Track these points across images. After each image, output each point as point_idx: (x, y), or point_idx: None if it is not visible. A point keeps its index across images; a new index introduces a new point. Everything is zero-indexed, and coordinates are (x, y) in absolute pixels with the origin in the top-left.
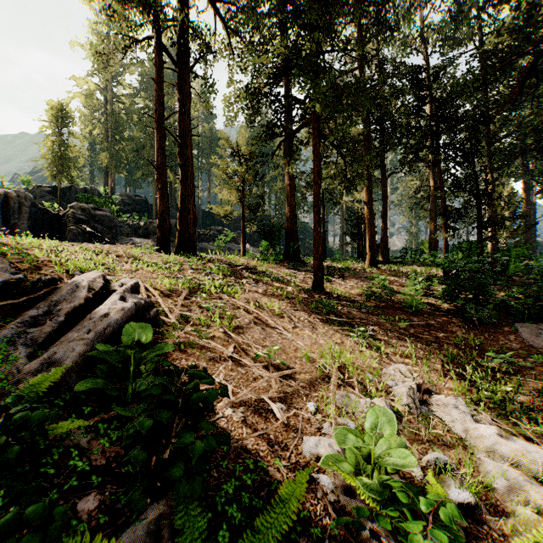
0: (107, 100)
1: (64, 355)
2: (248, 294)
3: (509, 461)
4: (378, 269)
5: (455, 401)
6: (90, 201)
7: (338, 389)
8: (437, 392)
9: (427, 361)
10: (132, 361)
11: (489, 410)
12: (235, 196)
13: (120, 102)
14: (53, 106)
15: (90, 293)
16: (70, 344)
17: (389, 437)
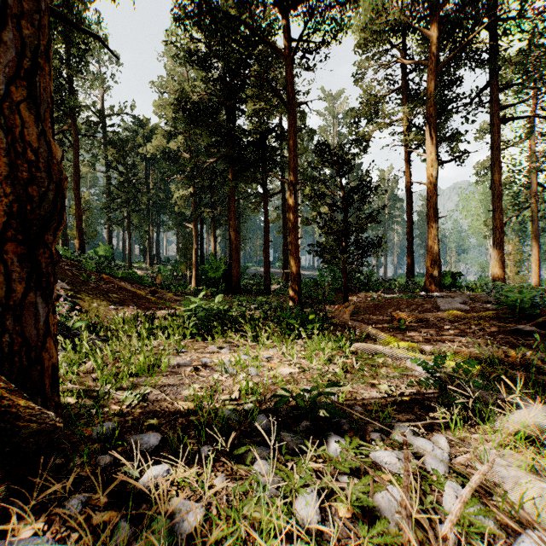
0: None
1: None
2: None
3: None
4: (153, 267)
5: None
6: None
7: None
8: None
9: None
10: None
11: None
12: None
13: None
14: None
15: None
16: None
17: None
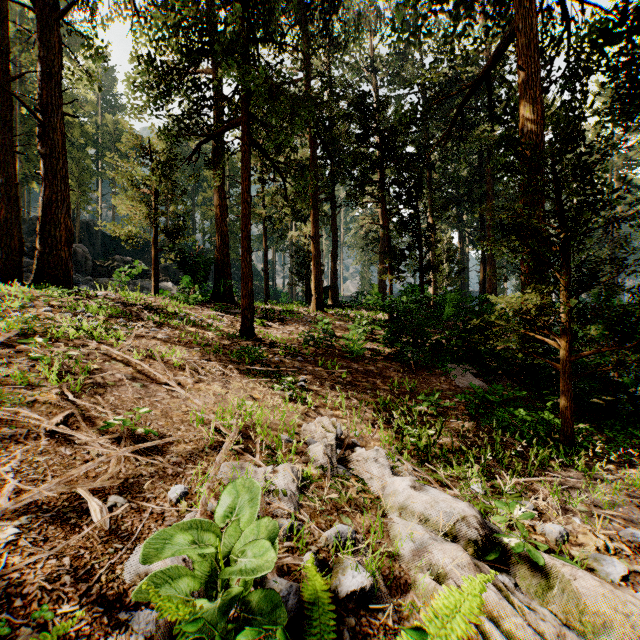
0: None
1: None
2: (138, 341)
3: (419, 516)
4: (325, 313)
5: (375, 454)
6: None
7: (233, 458)
8: (363, 445)
9: (358, 410)
10: None
11: (413, 458)
12: (141, 212)
13: None
14: None
15: None
16: None
17: (247, 525)
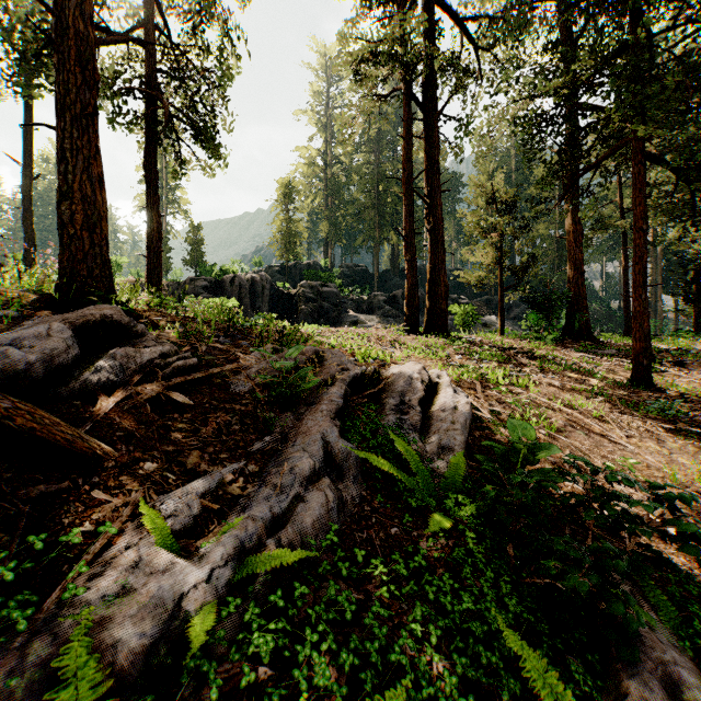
0: (326, 164)
1: (449, 442)
2: (541, 388)
3: None
4: None
5: None
6: (315, 277)
7: None
8: None
9: None
10: (520, 454)
11: None
12: (492, 257)
13: (339, 163)
14: (282, 184)
15: (422, 385)
16: (450, 433)
17: None
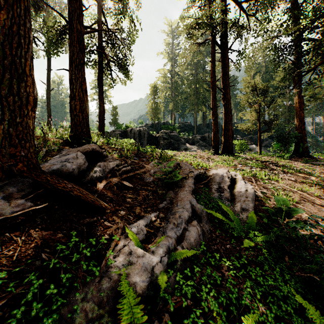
0: (172, 76)
1: (246, 206)
2: (284, 181)
3: None
4: None
5: None
6: (167, 128)
7: None
8: None
9: None
10: (283, 214)
11: None
12: (255, 116)
13: (177, 75)
14: (152, 86)
15: (228, 179)
16: (246, 202)
17: None
